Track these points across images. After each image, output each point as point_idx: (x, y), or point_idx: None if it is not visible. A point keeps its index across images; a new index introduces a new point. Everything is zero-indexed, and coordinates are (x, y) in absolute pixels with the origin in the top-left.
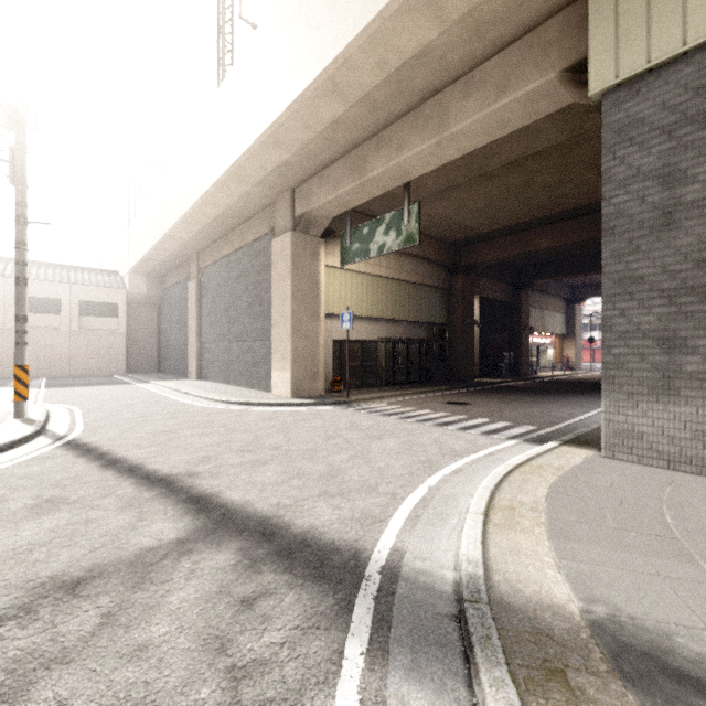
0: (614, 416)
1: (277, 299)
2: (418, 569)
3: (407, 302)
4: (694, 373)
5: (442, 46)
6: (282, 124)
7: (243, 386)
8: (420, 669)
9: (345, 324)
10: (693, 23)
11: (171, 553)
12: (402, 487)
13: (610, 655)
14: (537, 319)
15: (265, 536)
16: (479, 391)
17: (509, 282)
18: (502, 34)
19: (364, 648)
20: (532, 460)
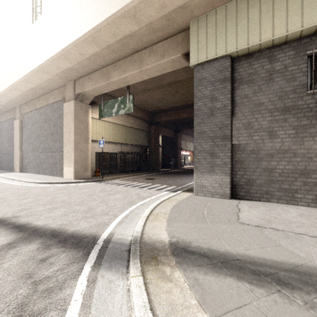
0: (197, 180)
1: (66, 132)
2: (118, 238)
3: (131, 136)
4: (219, 164)
5: (140, 34)
6: (68, 50)
7: (47, 175)
8: (112, 267)
9: (101, 145)
10: (218, 49)
11: (4, 249)
12: (119, 211)
13: (172, 250)
14: (184, 145)
15: (54, 236)
16: (160, 173)
17: (173, 130)
18: (162, 35)
19: (92, 265)
20: (170, 198)
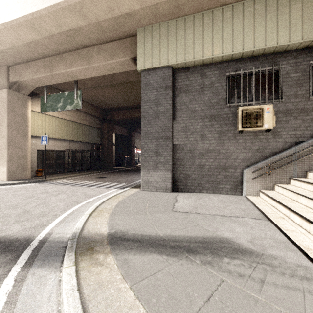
0: (144, 177)
1: None
2: (56, 237)
3: (81, 133)
4: (162, 162)
5: (87, 30)
6: None
7: None
8: (45, 264)
9: (44, 142)
10: (161, 59)
11: None
12: (61, 212)
13: (109, 240)
14: (138, 143)
15: None
16: (113, 172)
17: (127, 128)
18: (111, 36)
19: (22, 266)
20: (118, 194)
